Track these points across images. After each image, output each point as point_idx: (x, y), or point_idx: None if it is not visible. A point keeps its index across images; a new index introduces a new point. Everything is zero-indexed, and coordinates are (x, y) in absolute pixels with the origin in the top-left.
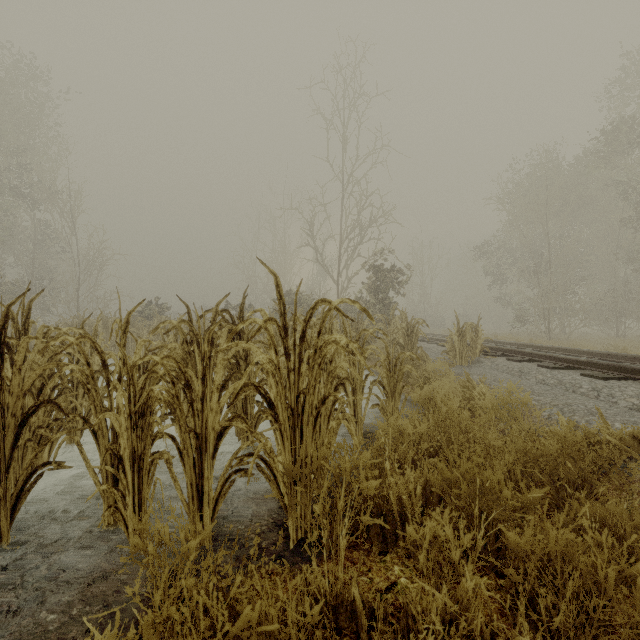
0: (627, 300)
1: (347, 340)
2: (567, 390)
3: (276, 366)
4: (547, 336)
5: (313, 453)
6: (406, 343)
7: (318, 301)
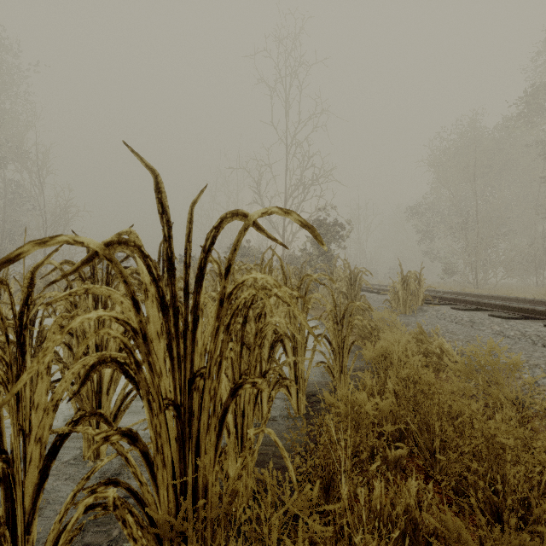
0: (545, 253)
1: (275, 282)
2: (535, 344)
3: (136, 332)
4: (475, 286)
5: (212, 490)
6: (349, 292)
7: (225, 214)
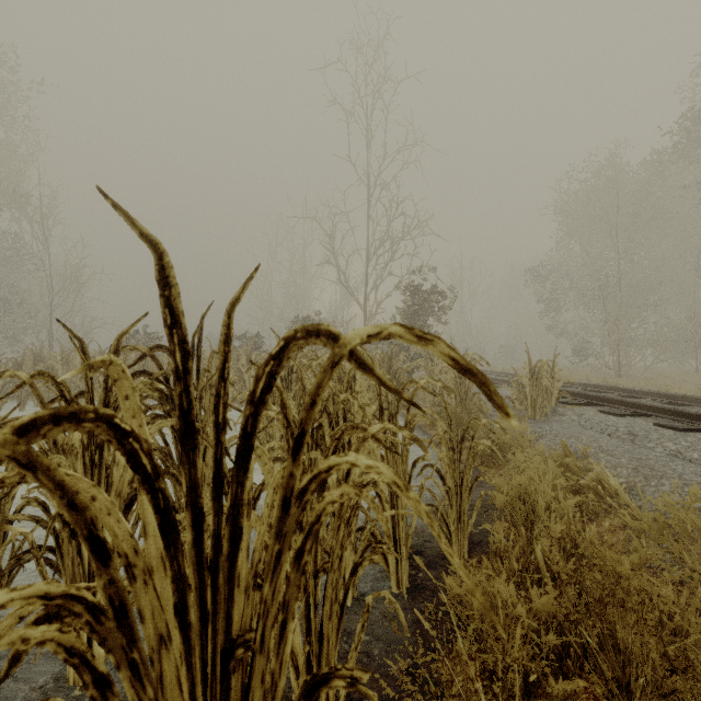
0: None
1: (396, 478)
2: None
3: (99, 609)
4: (617, 372)
5: None
6: (458, 387)
7: (294, 332)
